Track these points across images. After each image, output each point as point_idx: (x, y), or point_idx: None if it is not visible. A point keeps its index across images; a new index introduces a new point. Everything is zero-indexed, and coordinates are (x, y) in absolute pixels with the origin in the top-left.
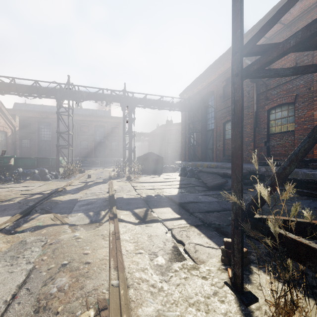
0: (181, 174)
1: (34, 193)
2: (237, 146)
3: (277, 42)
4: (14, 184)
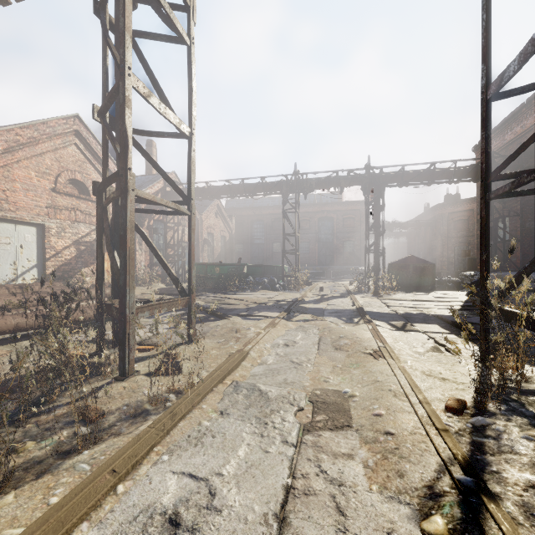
0: (471, 293)
1: (279, 301)
2: (482, 252)
3: (519, 171)
4: (253, 293)
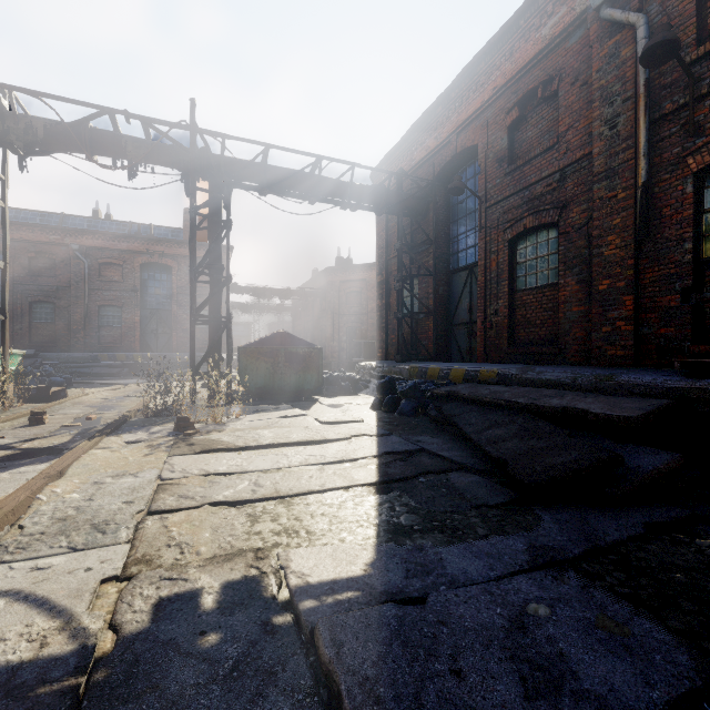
0: (379, 403)
1: None
2: None
3: None
4: None
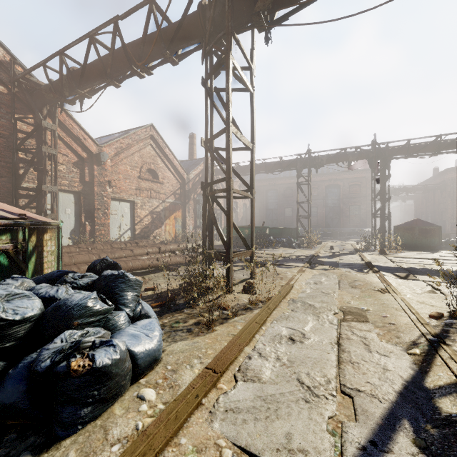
0: None
1: (299, 255)
2: None
3: None
4: (275, 249)
